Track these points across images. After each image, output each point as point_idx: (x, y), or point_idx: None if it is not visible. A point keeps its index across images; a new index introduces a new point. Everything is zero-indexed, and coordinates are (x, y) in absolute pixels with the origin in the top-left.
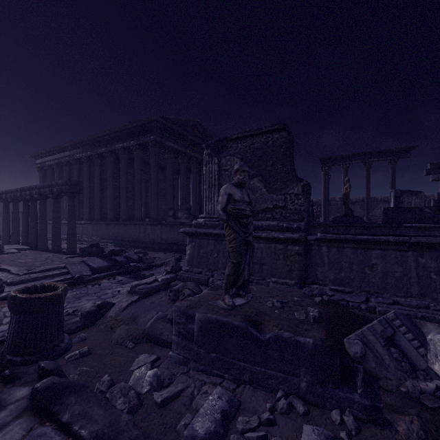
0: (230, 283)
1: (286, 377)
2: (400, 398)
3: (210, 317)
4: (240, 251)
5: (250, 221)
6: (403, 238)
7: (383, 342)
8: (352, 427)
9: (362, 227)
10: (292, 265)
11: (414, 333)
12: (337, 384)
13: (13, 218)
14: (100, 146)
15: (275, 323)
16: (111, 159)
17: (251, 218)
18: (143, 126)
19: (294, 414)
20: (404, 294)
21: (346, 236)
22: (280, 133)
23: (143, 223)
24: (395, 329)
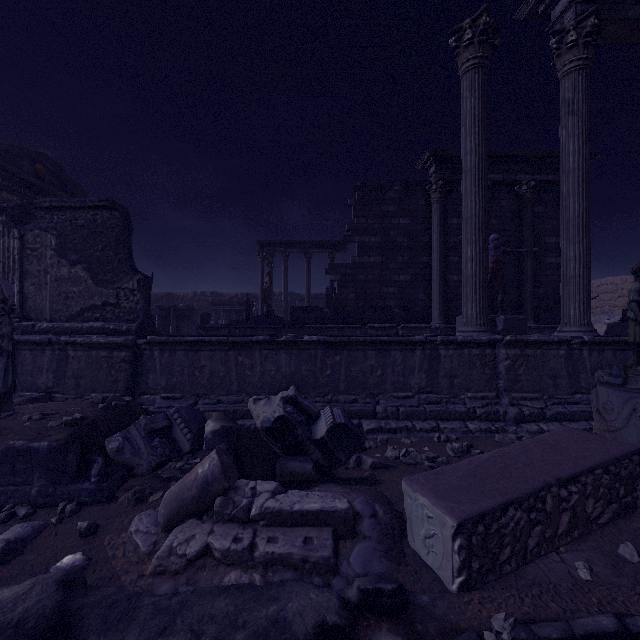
0: None
1: (17, 488)
2: (149, 479)
3: None
4: None
5: (0, 322)
6: (224, 338)
7: (144, 433)
8: (68, 511)
9: (269, 328)
10: (118, 374)
11: (189, 423)
12: (71, 479)
13: None
14: None
15: (14, 435)
16: None
17: (3, 319)
18: None
19: (14, 520)
20: (227, 392)
21: (175, 338)
22: (113, 211)
23: None
24: (173, 422)
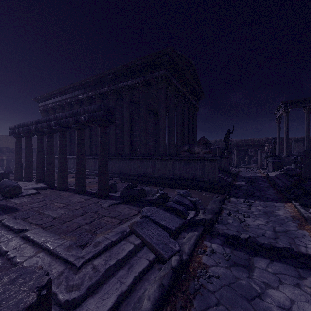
0: None
1: None
2: None
3: None
4: None
5: None
6: None
7: None
8: None
9: None
10: None
11: None
12: None
13: (26, 153)
14: (102, 86)
15: None
16: (113, 97)
17: None
18: (152, 61)
19: None
20: None
21: None
22: None
23: (152, 158)
24: None
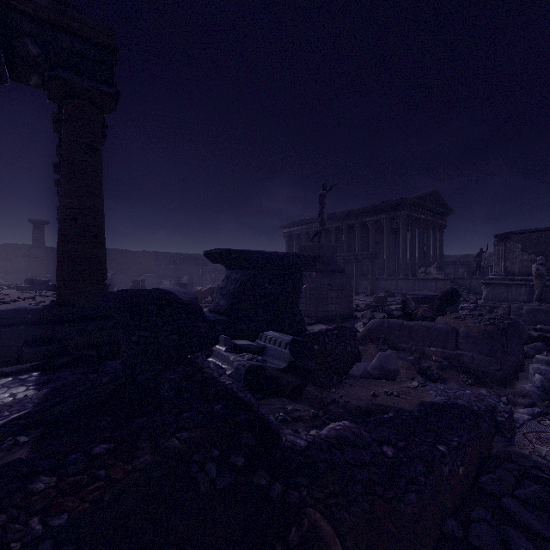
0: (538, 298)
1: None
2: None
3: (531, 307)
4: (542, 287)
5: (546, 277)
6: None
7: None
8: None
9: None
10: None
11: None
12: None
13: None
14: (349, 219)
15: None
16: (360, 228)
17: (546, 276)
18: (395, 204)
19: None
20: None
21: None
22: None
23: (395, 278)
24: None
